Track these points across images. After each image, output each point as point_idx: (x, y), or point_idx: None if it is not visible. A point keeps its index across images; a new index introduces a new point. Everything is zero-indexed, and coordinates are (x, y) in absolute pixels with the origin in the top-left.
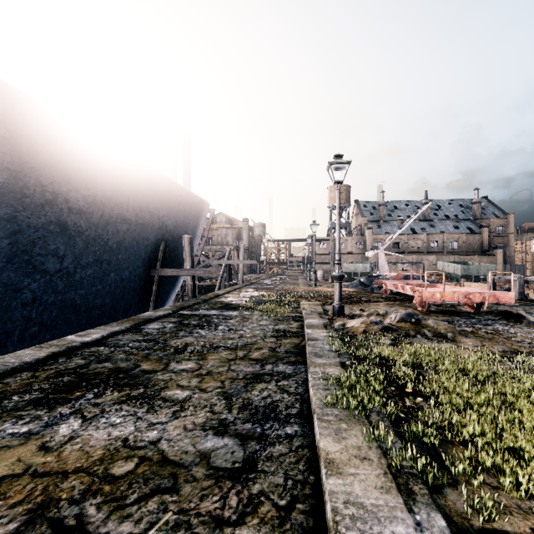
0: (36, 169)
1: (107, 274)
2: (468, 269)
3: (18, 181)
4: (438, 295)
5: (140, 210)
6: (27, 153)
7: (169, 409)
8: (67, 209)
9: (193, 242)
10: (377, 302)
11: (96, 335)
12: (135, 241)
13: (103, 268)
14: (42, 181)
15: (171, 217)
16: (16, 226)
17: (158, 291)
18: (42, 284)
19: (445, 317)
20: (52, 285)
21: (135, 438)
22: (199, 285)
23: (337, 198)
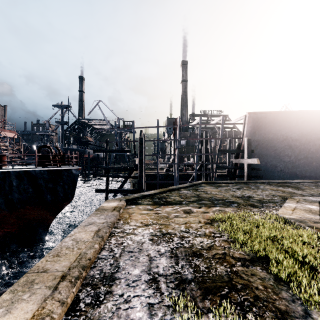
0: (280, 131)
1: (310, 163)
2: None
3: (275, 135)
4: None
5: None
6: (278, 127)
7: (302, 191)
8: (291, 140)
9: None
10: None
11: (296, 181)
12: None
13: (308, 160)
14: (282, 133)
15: None
16: (275, 148)
17: None
18: (283, 165)
19: None
20: (287, 166)
21: (291, 191)
22: None
23: None
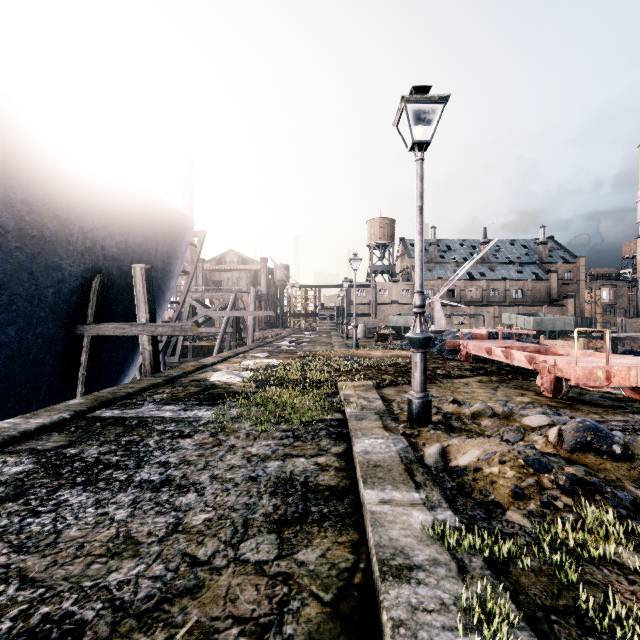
0: None
1: None
2: (542, 323)
3: None
4: (600, 374)
5: (30, 210)
6: None
7: None
8: None
9: (167, 280)
10: (463, 378)
11: None
12: (25, 271)
13: None
14: None
15: (113, 233)
16: None
17: (93, 362)
18: None
19: (616, 416)
20: None
21: None
22: (197, 345)
23: (417, 177)
